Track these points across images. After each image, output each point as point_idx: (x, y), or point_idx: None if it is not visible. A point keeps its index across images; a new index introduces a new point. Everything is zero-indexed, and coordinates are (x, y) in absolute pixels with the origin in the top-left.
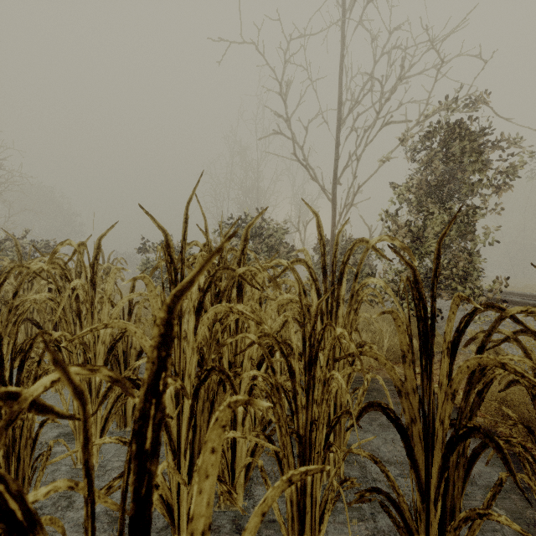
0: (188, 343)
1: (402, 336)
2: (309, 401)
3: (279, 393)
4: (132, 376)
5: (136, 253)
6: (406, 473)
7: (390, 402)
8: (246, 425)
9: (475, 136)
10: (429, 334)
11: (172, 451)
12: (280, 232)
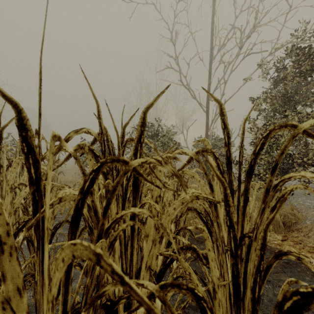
0: (44, 284)
1: None
2: None
3: None
4: None
5: None
6: None
7: None
8: None
9: None
10: None
11: None
12: (170, 133)
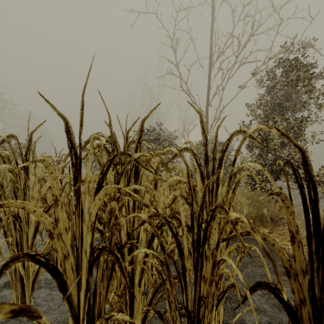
0: (84, 221)
1: (290, 217)
2: (197, 277)
3: (168, 270)
4: (31, 252)
5: None
6: (272, 321)
7: (267, 271)
8: (142, 286)
9: (307, 68)
10: (319, 216)
11: (72, 317)
12: (171, 137)
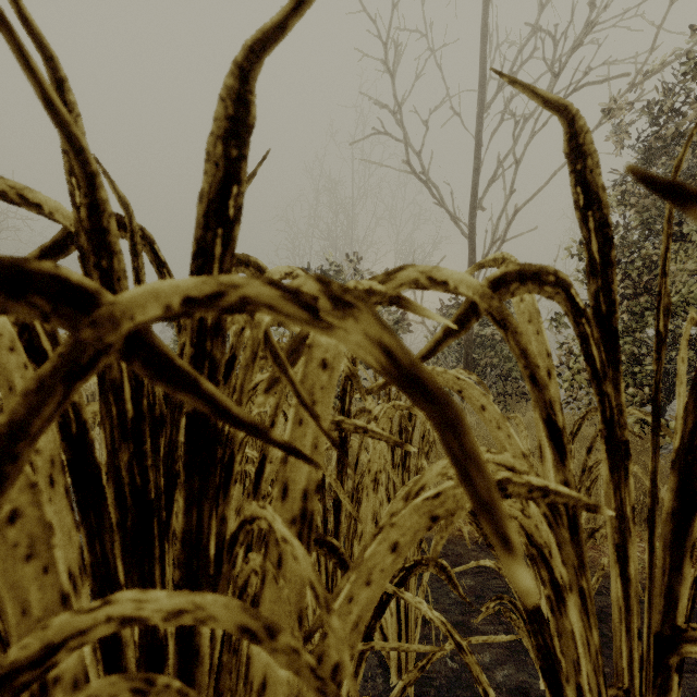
0: None
1: None
2: None
3: None
4: None
5: (167, 324)
6: None
7: None
8: None
9: None
10: None
11: None
12: None
